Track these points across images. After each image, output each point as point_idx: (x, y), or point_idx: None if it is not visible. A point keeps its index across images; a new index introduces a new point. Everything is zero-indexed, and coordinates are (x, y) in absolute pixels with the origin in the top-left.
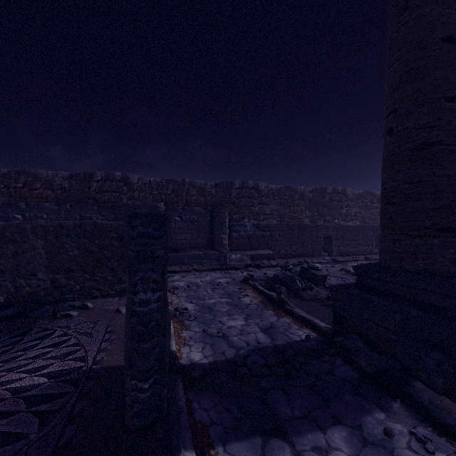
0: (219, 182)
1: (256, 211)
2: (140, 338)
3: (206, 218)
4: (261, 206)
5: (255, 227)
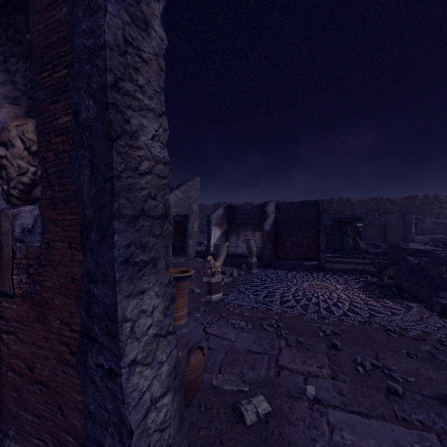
0: (405, 197)
1: (436, 213)
2: (405, 237)
3: (399, 219)
4: (440, 210)
5: (433, 223)
